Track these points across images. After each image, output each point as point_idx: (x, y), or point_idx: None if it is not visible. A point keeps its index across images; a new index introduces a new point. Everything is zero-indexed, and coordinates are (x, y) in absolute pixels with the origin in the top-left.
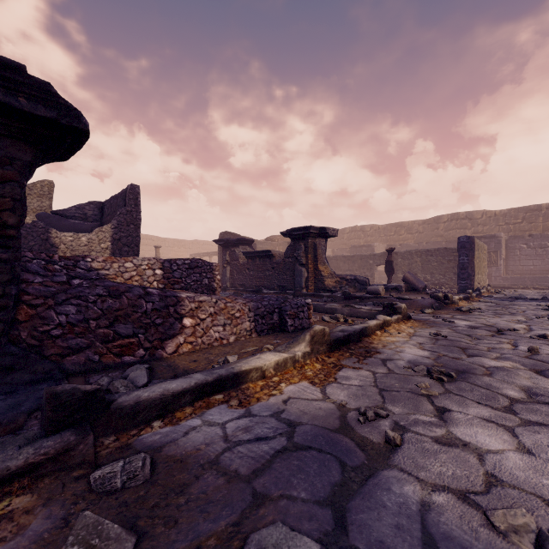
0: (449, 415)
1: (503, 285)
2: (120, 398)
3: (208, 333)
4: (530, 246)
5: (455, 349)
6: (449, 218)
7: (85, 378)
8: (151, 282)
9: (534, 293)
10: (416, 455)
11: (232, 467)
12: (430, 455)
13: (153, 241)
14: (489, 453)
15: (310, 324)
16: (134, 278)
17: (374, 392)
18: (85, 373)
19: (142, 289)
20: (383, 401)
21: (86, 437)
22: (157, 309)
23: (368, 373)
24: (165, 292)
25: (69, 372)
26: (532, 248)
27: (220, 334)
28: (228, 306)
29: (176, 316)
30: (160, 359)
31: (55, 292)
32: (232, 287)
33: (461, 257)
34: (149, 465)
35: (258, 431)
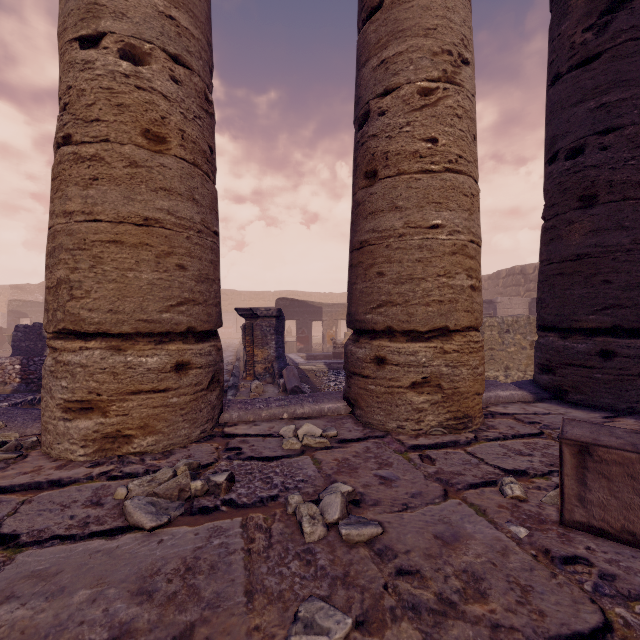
0: None
1: None
2: None
3: None
4: None
5: None
6: None
7: None
8: (11, 374)
9: None
10: None
11: None
12: None
13: (299, 297)
14: None
15: None
16: None
17: None
18: None
19: None
20: None
21: None
22: None
23: None
24: None
25: None
26: None
27: None
28: None
29: None
30: None
31: None
32: None
33: None
34: None
35: None
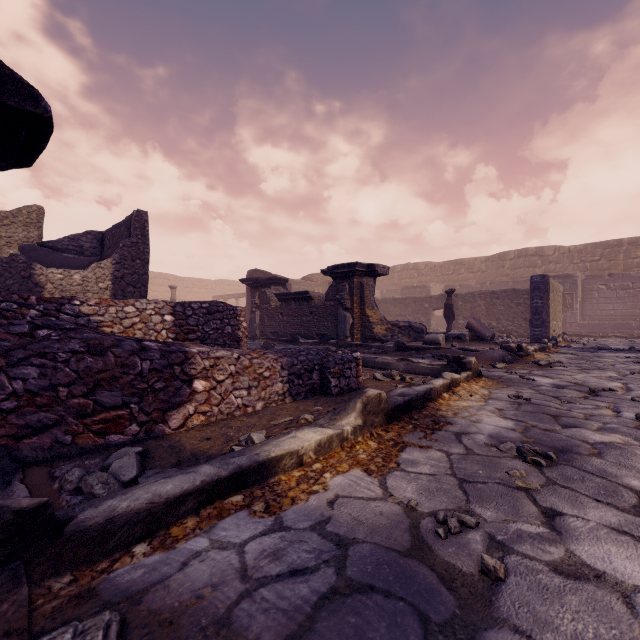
0: (561, 522)
1: (579, 332)
2: (82, 513)
3: (228, 399)
4: (610, 287)
5: (544, 417)
6: (516, 254)
7: (49, 469)
8: (159, 331)
9: (617, 343)
10: (531, 598)
11: (251, 631)
12: (551, 596)
13: (168, 280)
14: (638, 592)
15: (359, 384)
16: (136, 326)
17: (452, 484)
18: (51, 461)
19: (137, 342)
20: (466, 500)
21: (14, 589)
22: (157, 369)
23: (440, 455)
24: (168, 345)
25: (27, 461)
26: (612, 289)
27: (243, 401)
28: (254, 363)
29: (183, 378)
30: (161, 437)
31: (9, 347)
32: (263, 336)
33: (535, 300)
34: (115, 637)
35: (293, 556)
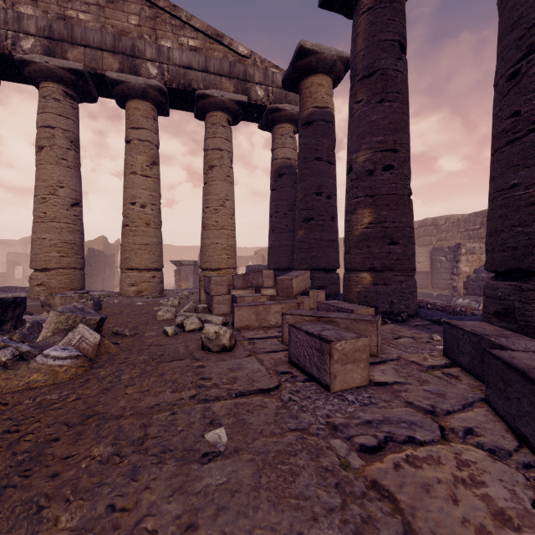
0: None
1: None
2: None
3: None
4: (447, 259)
5: None
6: (419, 224)
7: None
8: None
9: None
10: None
11: None
12: None
13: None
14: None
15: None
16: None
17: None
18: None
19: None
20: None
21: None
22: None
23: None
24: None
25: None
26: (449, 261)
27: None
28: None
29: None
30: None
31: None
32: None
33: None
34: None
35: None
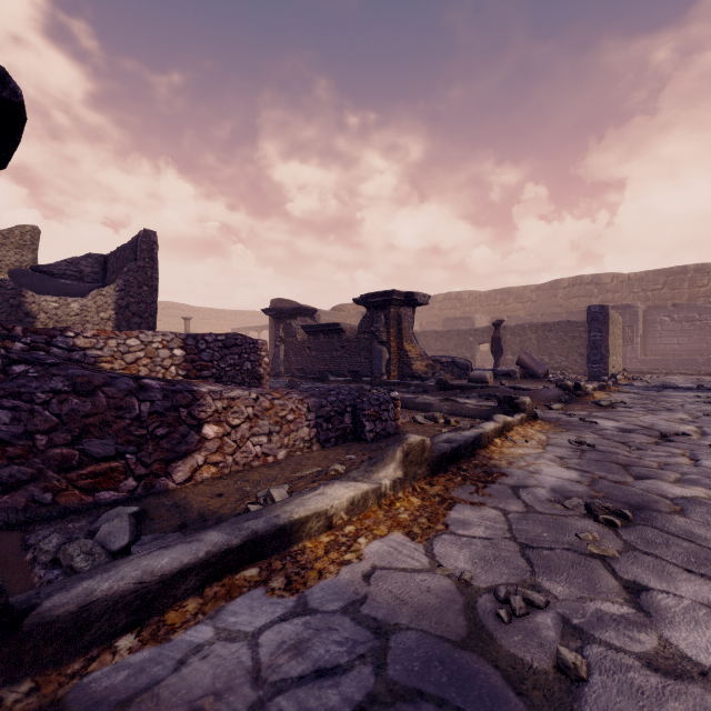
0: (649, 599)
1: (640, 369)
2: (49, 599)
3: (244, 447)
4: (674, 319)
5: (613, 467)
6: (570, 282)
7: (22, 535)
8: (167, 367)
9: (683, 380)
10: (624, 706)
11: None
12: (649, 703)
13: (182, 311)
14: None
15: (398, 428)
16: (141, 361)
17: (512, 551)
18: (26, 524)
19: (134, 380)
20: (531, 571)
21: None
22: (158, 412)
23: (496, 513)
24: (172, 384)
25: None
26: (676, 321)
27: (262, 449)
28: (276, 405)
29: (191, 423)
30: (163, 494)
31: None
32: (288, 373)
33: (593, 333)
34: None
35: (320, 650)
